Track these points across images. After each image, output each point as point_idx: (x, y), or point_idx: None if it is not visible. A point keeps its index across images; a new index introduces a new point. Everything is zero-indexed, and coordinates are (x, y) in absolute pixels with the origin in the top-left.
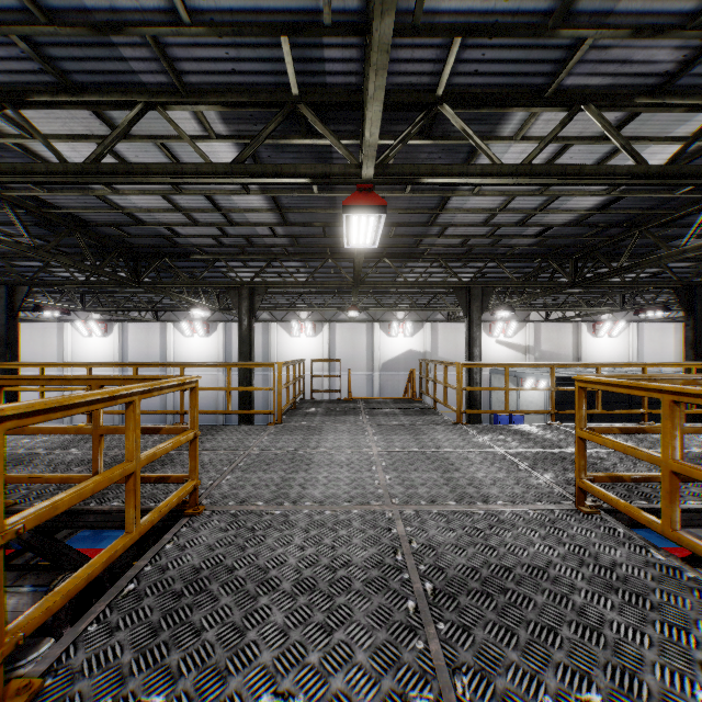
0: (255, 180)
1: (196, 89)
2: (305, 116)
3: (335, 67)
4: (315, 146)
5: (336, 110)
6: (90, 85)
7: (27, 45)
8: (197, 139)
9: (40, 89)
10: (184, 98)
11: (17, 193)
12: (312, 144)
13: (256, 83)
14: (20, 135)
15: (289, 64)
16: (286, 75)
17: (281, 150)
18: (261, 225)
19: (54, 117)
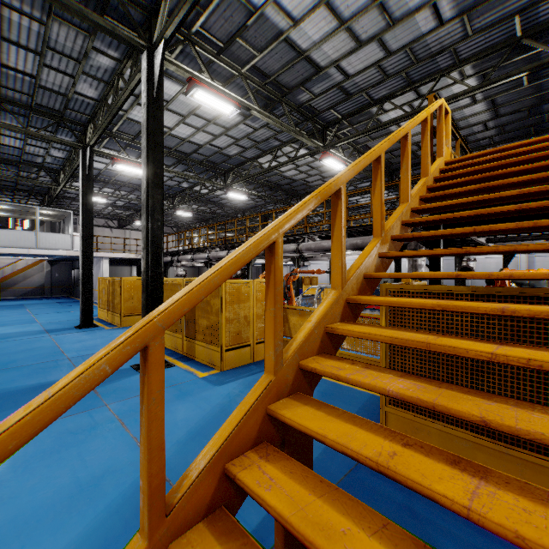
0: (494, 85)
1: (464, 59)
2: (522, 44)
3: (544, 13)
4: (527, 57)
5: (544, 32)
6: (418, 79)
7: (405, 75)
8: (456, 83)
9: (398, 90)
10: (458, 66)
11: (360, 145)
12: (525, 56)
13: (495, 43)
14: (379, 114)
15: (516, 26)
16: (514, 31)
17: (503, 69)
18: (478, 124)
19: (396, 100)
